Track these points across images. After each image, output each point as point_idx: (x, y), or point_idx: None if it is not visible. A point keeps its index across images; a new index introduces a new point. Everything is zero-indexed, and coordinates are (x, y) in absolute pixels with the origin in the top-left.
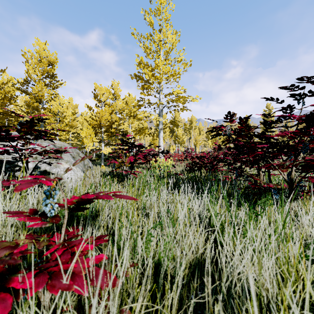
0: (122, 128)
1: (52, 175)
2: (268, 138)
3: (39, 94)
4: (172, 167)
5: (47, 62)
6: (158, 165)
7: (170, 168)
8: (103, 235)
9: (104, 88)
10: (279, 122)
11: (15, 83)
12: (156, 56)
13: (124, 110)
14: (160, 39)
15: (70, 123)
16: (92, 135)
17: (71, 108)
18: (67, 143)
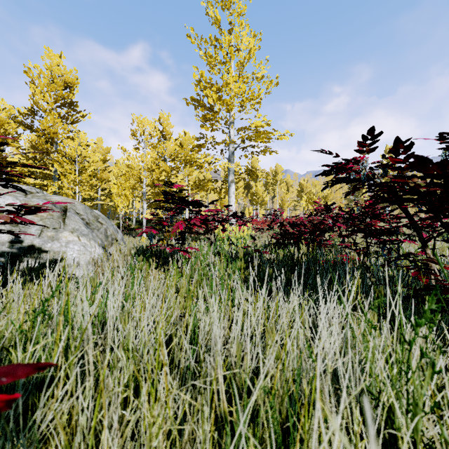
0: (175, 181)
1: (44, 254)
2: None
3: (50, 131)
4: (251, 239)
5: (62, 83)
6: (227, 237)
7: (248, 241)
8: None
9: (147, 120)
10: None
11: (17, 116)
12: (224, 69)
13: (177, 156)
14: (230, 45)
15: (99, 175)
16: (127, 191)
17: (100, 152)
18: (94, 203)
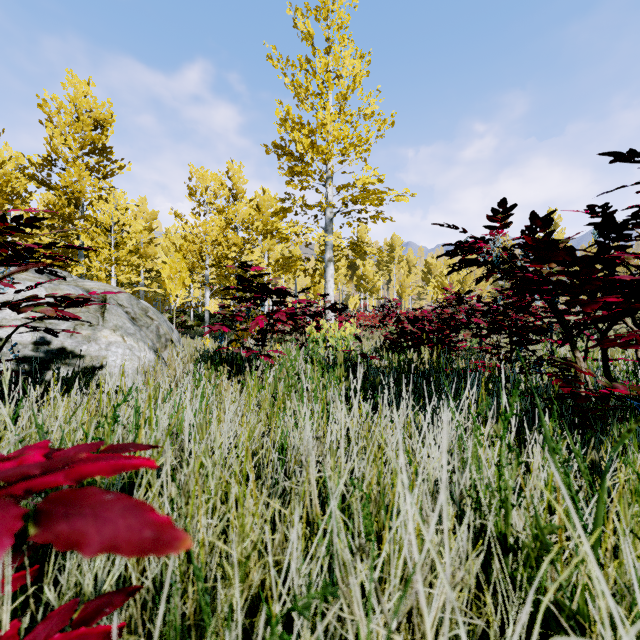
0: (250, 259)
1: (78, 359)
2: (612, 263)
3: (75, 189)
4: (355, 340)
5: (91, 121)
6: (323, 337)
7: (351, 342)
8: (111, 598)
9: (211, 174)
10: (629, 227)
11: (27, 167)
12: (319, 104)
13: (253, 223)
14: (327, 70)
15: (142, 250)
16: (184, 274)
17: (144, 218)
18: (136, 290)
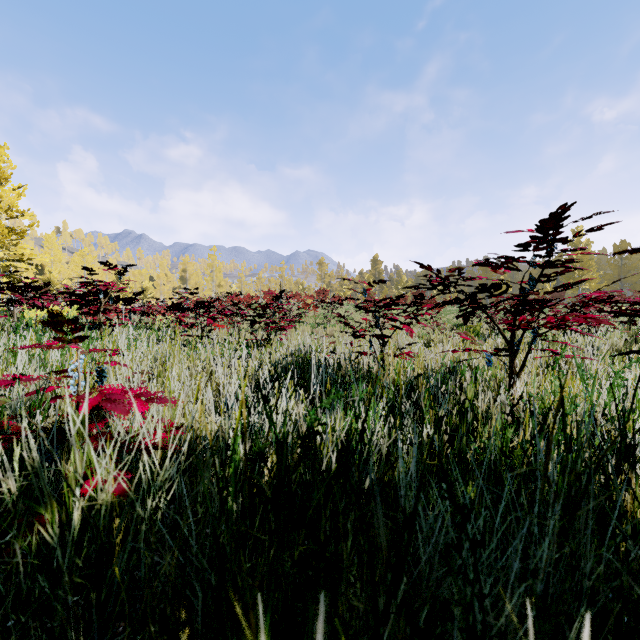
0: None
1: None
2: None
3: None
4: None
5: None
6: None
7: None
8: None
9: None
10: None
11: None
12: None
13: None
14: None
15: None
16: None
17: None
18: None
